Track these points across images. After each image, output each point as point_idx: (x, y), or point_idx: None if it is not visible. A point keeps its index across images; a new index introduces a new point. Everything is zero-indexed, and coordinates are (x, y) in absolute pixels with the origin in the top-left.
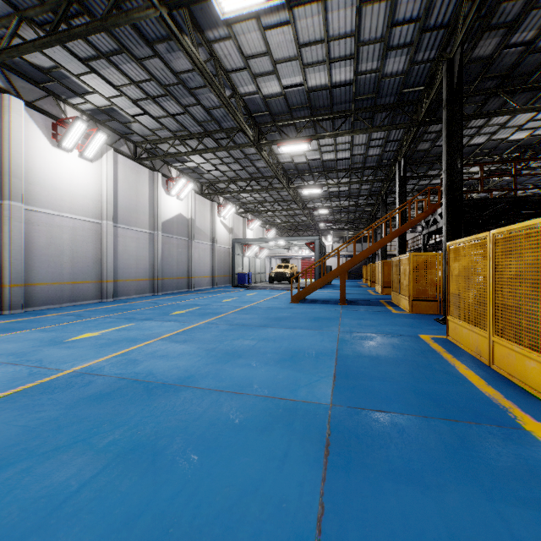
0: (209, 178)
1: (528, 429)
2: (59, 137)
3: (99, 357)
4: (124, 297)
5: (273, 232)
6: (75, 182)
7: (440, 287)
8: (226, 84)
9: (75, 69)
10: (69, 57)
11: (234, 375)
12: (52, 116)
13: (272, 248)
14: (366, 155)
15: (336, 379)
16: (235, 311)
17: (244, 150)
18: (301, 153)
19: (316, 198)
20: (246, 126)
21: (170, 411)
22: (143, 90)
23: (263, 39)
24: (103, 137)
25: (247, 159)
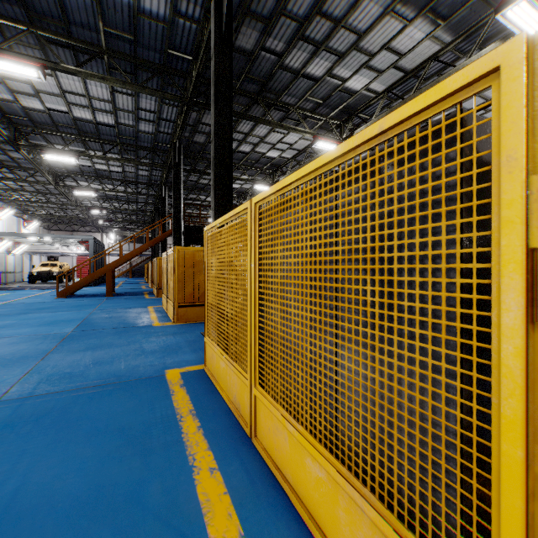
0: None
1: (154, 325)
2: None
3: None
4: None
5: (36, 223)
6: None
7: None
8: None
9: None
10: None
11: (4, 333)
12: None
13: (34, 243)
14: (137, 174)
15: (78, 326)
16: None
17: None
18: None
19: (92, 197)
20: (0, 126)
21: None
22: None
23: None
24: None
25: None
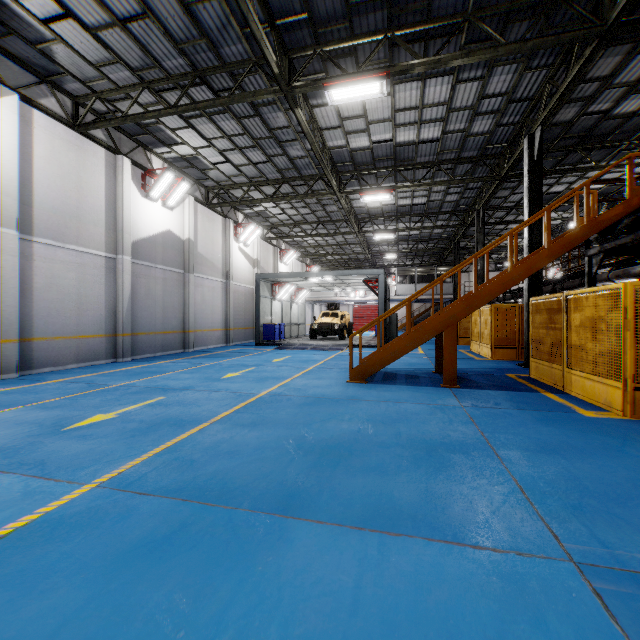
0: (217, 179)
1: None
2: None
3: None
4: (50, 368)
5: (316, 268)
6: None
7: None
8: None
9: None
10: None
11: None
12: None
13: (315, 288)
14: (467, 134)
15: None
16: (230, 413)
17: (268, 120)
18: (362, 127)
19: (377, 216)
20: (262, 34)
21: None
22: None
23: None
24: None
25: (273, 139)
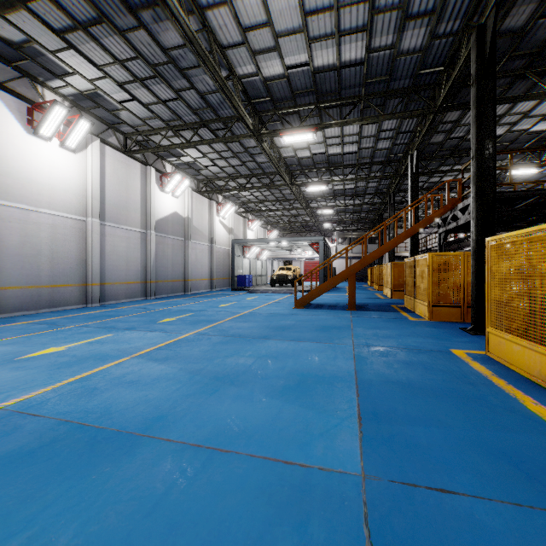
0: (206, 175)
1: None
2: (36, 123)
3: (48, 385)
4: (113, 301)
5: (275, 233)
6: (55, 174)
7: (464, 291)
8: (223, 64)
9: (51, 44)
10: (42, 29)
11: (221, 416)
12: (28, 99)
13: (274, 249)
14: (375, 149)
15: (362, 423)
16: (232, 318)
17: (244, 143)
18: (305, 146)
19: (320, 196)
20: (245, 112)
21: (112, 491)
22: (129, 71)
23: (263, 6)
24: (87, 125)
25: (247, 153)
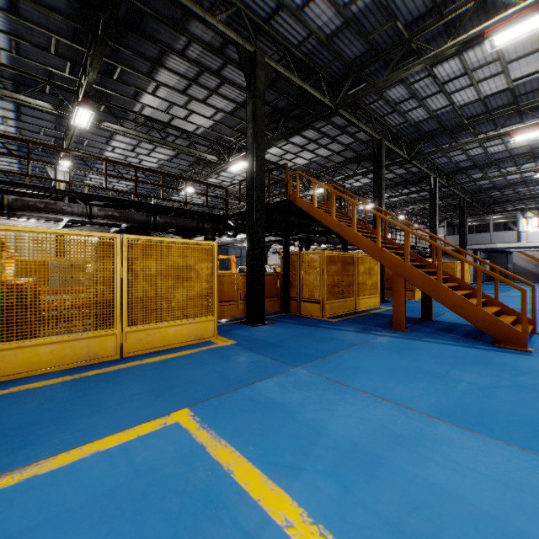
0: None
1: None
2: None
3: None
4: None
5: None
6: None
7: None
8: None
9: None
10: None
11: None
12: None
13: None
14: None
15: None
16: None
17: None
18: None
19: None
20: None
21: None
22: None
23: None
24: None
25: None
